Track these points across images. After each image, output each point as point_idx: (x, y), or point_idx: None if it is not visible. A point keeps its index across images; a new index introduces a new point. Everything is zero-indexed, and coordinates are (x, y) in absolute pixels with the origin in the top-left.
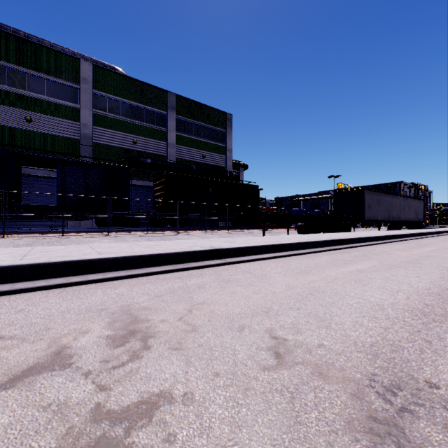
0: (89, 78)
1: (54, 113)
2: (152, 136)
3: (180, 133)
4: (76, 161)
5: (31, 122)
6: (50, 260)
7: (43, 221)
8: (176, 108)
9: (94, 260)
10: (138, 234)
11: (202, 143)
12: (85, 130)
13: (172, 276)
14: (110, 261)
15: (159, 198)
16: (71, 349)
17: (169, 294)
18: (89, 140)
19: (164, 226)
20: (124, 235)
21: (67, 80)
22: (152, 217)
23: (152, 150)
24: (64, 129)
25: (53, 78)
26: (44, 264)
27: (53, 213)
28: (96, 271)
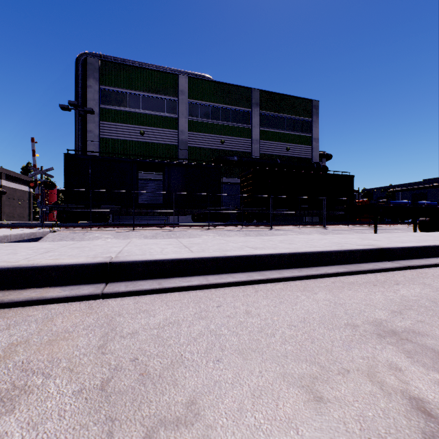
0: (185, 89)
1: (160, 124)
2: (238, 134)
3: (263, 128)
4: (179, 163)
5: (144, 134)
6: (224, 253)
7: (152, 217)
8: (259, 104)
9: (262, 255)
10: (234, 229)
11: (286, 136)
12: (182, 136)
13: (358, 281)
14: (276, 257)
15: (246, 194)
16: (435, 407)
17: (407, 310)
18: (185, 144)
19: (252, 221)
20: (222, 229)
21: (169, 94)
22: (246, 212)
23: (238, 147)
24: (166, 137)
25: (159, 95)
26: (222, 257)
27: (162, 209)
28: (264, 268)
